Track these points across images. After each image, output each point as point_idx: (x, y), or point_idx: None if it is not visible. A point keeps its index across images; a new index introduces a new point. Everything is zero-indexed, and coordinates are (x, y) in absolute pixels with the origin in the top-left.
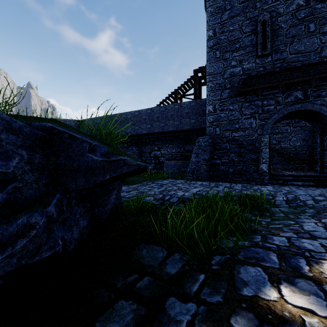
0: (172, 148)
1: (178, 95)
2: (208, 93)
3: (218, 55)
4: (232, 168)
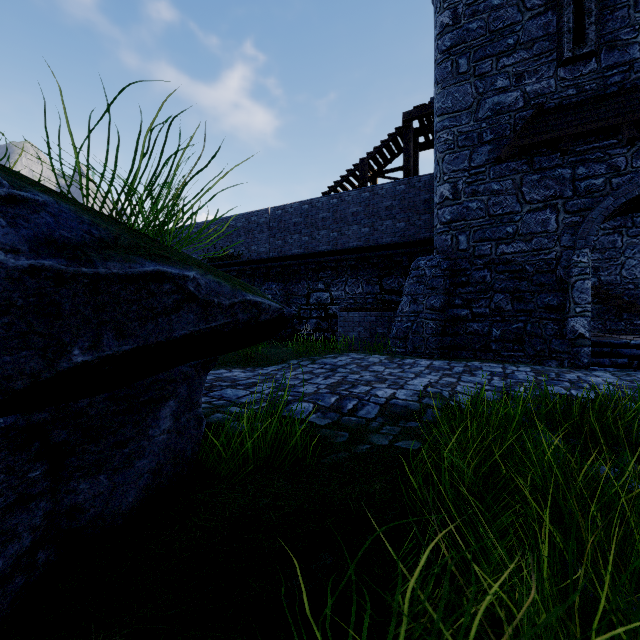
0: (356, 285)
1: (368, 171)
2: (439, 157)
3: (463, 67)
4: (499, 327)
